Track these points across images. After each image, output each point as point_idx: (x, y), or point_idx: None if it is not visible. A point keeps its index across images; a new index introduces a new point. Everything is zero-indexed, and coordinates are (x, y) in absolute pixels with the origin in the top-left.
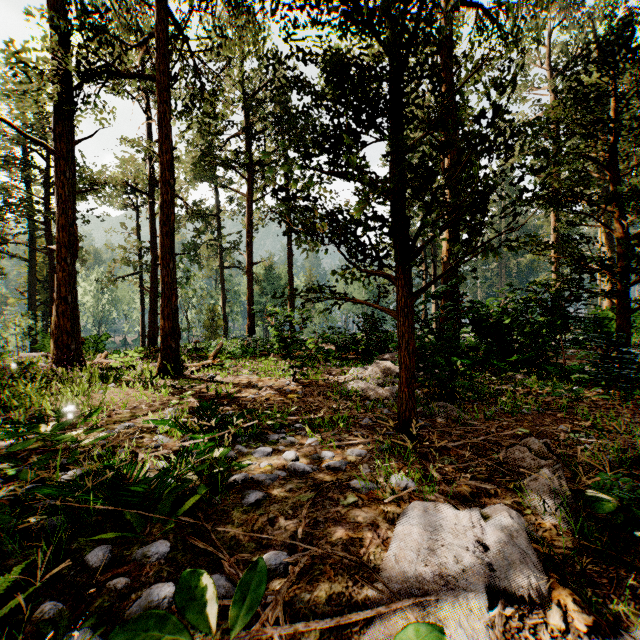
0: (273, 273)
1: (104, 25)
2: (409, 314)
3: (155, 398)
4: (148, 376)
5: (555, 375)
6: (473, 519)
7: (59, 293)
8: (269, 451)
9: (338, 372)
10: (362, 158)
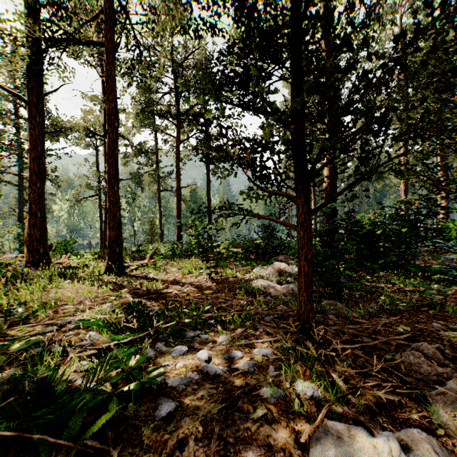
0: (196, 195)
1: (63, 3)
2: (307, 228)
3: (98, 294)
4: (97, 274)
5: (416, 274)
6: (393, 452)
7: (31, 210)
8: (185, 350)
9: (244, 270)
10: (267, 90)
